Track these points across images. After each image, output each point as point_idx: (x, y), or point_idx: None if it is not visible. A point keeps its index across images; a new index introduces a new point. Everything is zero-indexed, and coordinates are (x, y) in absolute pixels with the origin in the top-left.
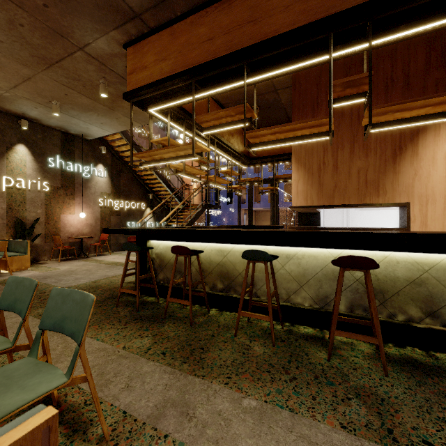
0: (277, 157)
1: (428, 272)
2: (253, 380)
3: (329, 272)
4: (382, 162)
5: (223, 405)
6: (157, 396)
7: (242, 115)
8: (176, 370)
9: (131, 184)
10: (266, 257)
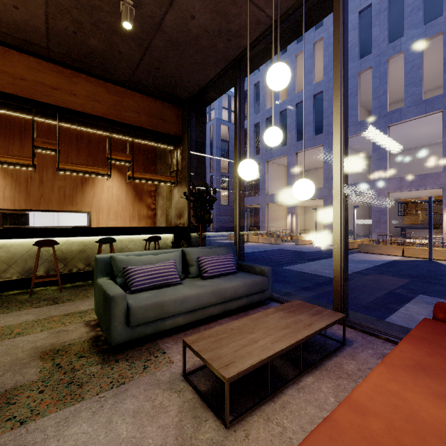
0: None
1: (87, 245)
2: None
3: (33, 253)
4: (75, 184)
5: None
6: None
7: None
8: None
9: None
10: None
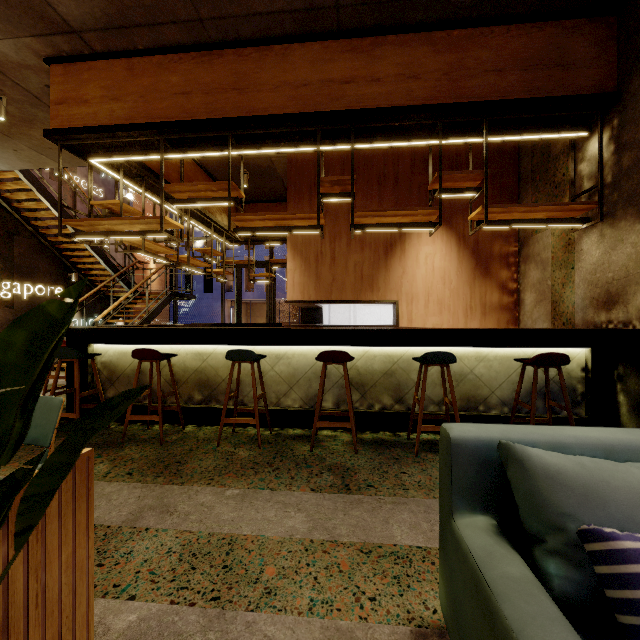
0: (273, 237)
1: (397, 363)
2: (237, 477)
3: (319, 370)
4: (376, 257)
5: (206, 499)
6: (130, 506)
7: (227, 192)
8: (149, 484)
9: (35, 255)
10: (252, 356)
